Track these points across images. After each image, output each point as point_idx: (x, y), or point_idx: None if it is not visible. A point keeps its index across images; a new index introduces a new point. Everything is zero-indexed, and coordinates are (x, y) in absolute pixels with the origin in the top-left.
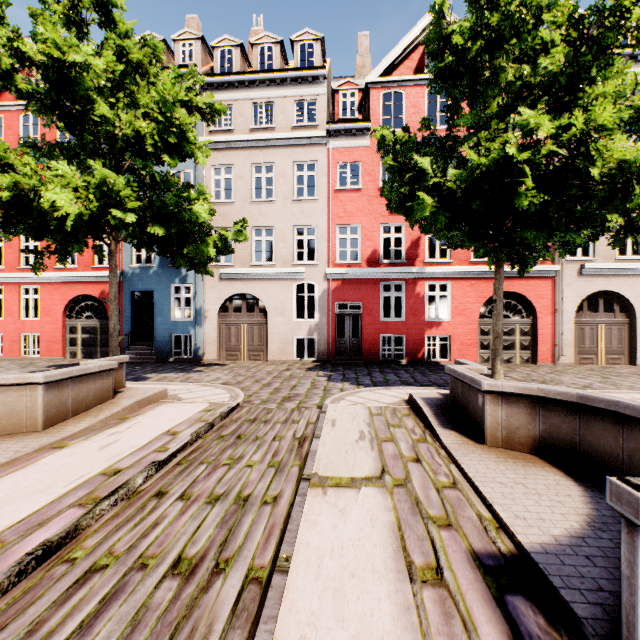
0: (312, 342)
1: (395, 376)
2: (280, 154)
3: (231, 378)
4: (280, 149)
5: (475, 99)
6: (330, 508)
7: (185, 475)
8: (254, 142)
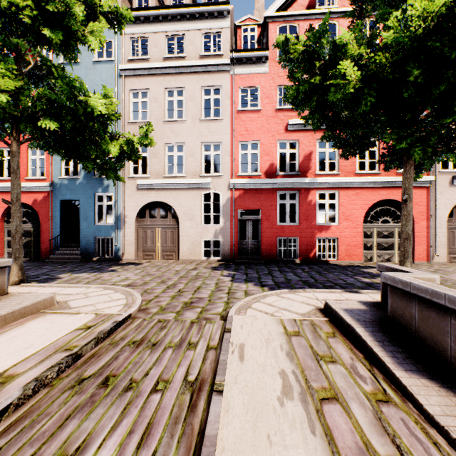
0: (218, 244)
1: (295, 275)
2: (189, 80)
3: (139, 278)
4: (189, 75)
5: None
6: None
7: None
8: (167, 69)
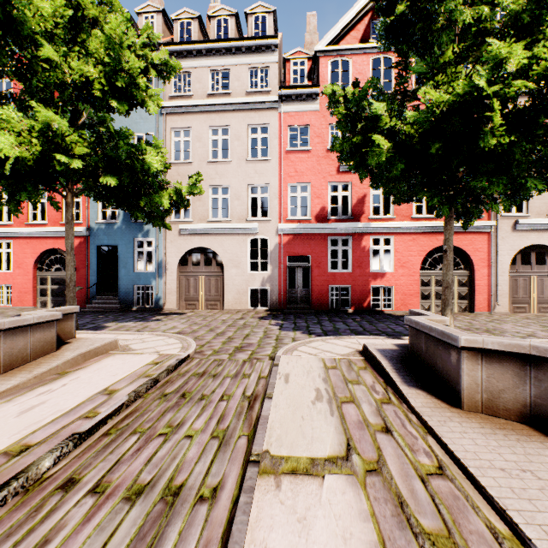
0: (265, 292)
1: (344, 325)
2: (235, 118)
3: (187, 327)
4: (235, 113)
5: (427, 50)
6: (286, 515)
7: (109, 451)
8: (211, 106)
